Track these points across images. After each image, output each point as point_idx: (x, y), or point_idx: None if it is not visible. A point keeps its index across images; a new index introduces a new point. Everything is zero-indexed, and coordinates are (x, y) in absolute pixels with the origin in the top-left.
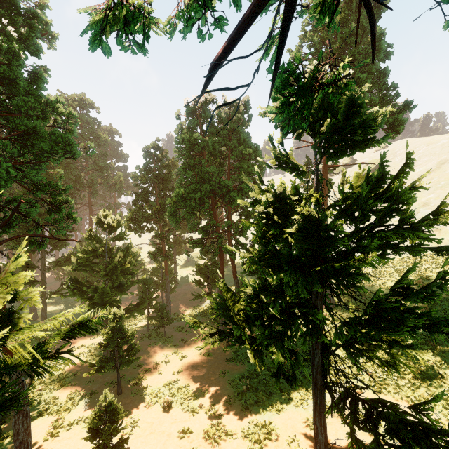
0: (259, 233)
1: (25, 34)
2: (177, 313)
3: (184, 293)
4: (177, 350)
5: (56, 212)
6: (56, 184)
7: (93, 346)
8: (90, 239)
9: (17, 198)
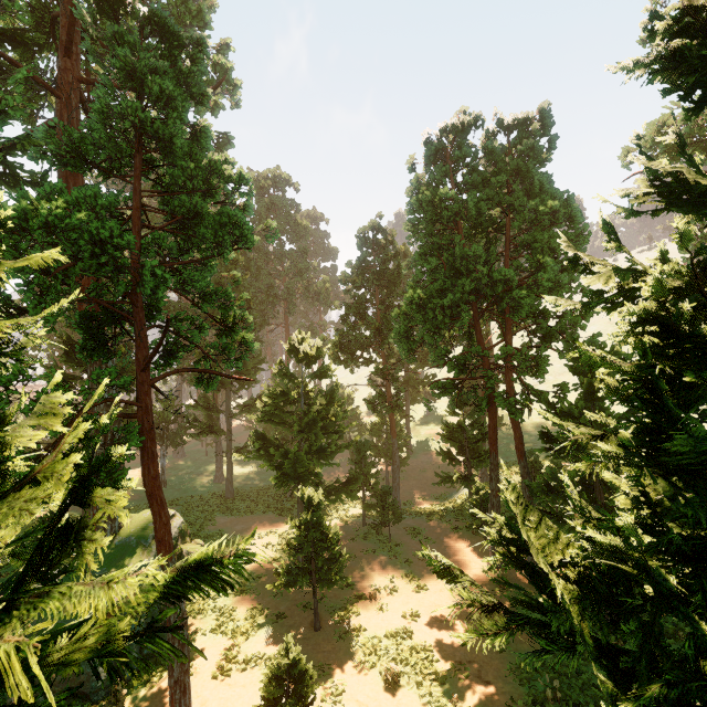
0: (629, 377)
1: (185, 69)
2: (410, 501)
3: (423, 469)
4: (411, 572)
5: (229, 336)
6: (226, 291)
7: (286, 535)
8: (280, 376)
9: (179, 315)
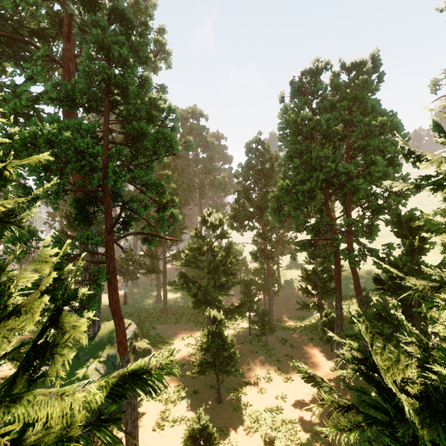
0: None
1: (135, 41)
2: (280, 320)
3: (288, 298)
4: (281, 367)
5: (163, 211)
6: (161, 183)
7: (199, 338)
8: (196, 237)
9: (132, 198)
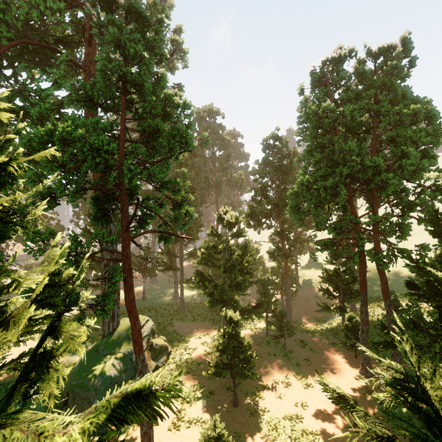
0: None
1: (151, 38)
2: (298, 321)
3: (307, 299)
4: (300, 372)
5: (179, 209)
6: (176, 180)
7: (216, 337)
8: (212, 235)
9: (148, 196)
